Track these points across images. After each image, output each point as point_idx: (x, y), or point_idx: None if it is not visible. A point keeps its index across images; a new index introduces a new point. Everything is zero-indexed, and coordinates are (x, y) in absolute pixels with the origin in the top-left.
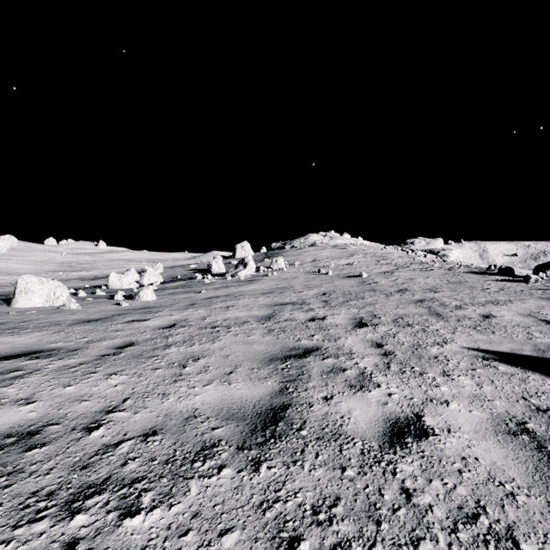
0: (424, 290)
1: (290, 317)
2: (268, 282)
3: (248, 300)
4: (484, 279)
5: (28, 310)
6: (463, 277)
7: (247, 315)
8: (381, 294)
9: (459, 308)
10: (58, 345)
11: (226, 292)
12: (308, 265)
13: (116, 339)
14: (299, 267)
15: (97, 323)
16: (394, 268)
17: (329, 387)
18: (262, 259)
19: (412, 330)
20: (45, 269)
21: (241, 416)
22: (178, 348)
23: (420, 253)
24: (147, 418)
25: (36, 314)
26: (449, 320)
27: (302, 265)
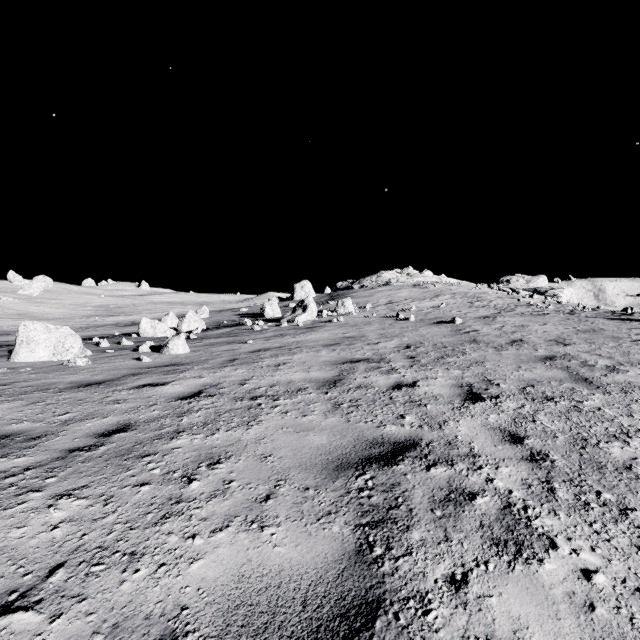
0: (548, 341)
1: (365, 382)
2: (333, 329)
3: (306, 355)
4: (626, 327)
5: (26, 366)
6: (594, 323)
7: (304, 378)
8: (487, 347)
9: (614, 371)
10: (21, 426)
11: (279, 343)
12: (382, 309)
13: (108, 416)
14: (371, 311)
15: (97, 388)
16: (494, 312)
17: (453, 544)
18: (326, 302)
19: (557, 408)
20: (79, 313)
21: (273, 639)
22: (191, 437)
23: (523, 292)
24: (71, 636)
25: (29, 373)
26: (609, 390)
27: (375, 309)
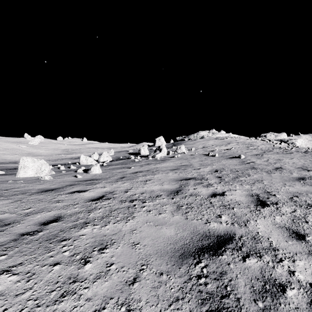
0: (297, 168)
1: (194, 192)
2: (175, 161)
3: (161, 175)
4: None
5: (22, 179)
6: None
7: (160, 189)
8: (262, 171)
9: None
10: (3, 216)
11: (147, 168)
12: (200, 150)
13: (50, 211)
14: (194, 151)
15: (50, 193)
16: (261, 152)
17: None
18: (171, 147)
19: None
20: (55, 153)
21: None
22: (92, 227)
23: (275, 141)
24: None
25: (21, 183)
26: None
27: (197, 150)
